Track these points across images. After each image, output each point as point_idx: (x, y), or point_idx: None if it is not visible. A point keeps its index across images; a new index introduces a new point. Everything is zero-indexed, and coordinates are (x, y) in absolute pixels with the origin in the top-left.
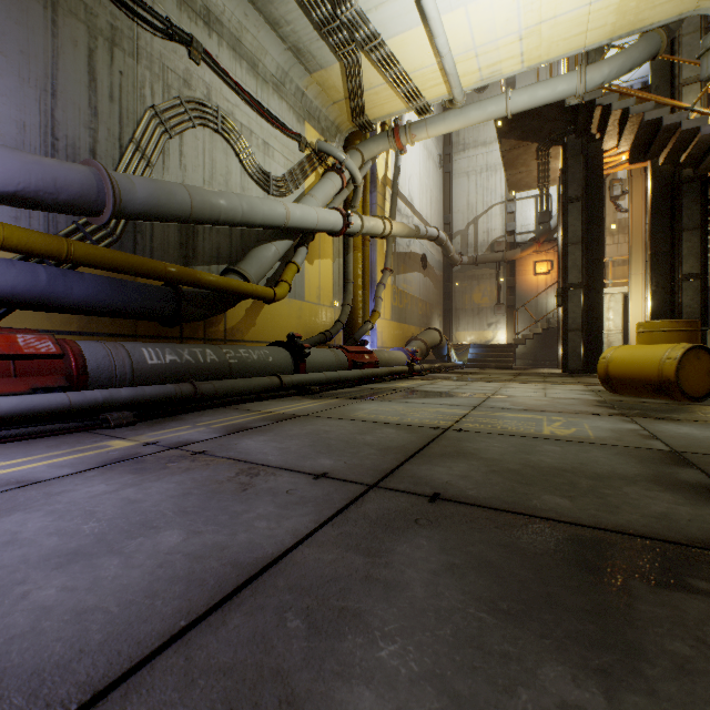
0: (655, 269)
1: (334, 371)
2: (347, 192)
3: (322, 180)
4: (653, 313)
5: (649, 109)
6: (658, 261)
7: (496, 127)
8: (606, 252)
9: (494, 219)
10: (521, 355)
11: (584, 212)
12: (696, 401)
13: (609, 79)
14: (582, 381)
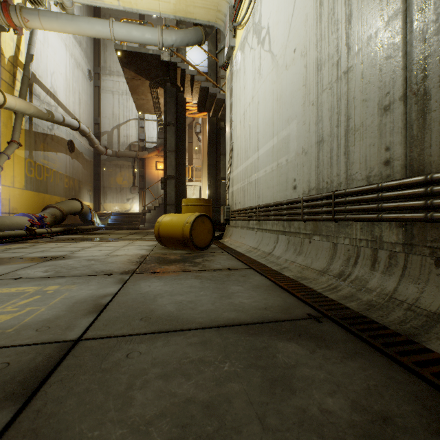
0: (210, 173)
1: None
2: None
3: None
4: (209, 197)
5: (203, 80)
6: (211, 169)
7: (118, 55)
8: (193, 162)
9: (131, 128)
10: (149, 220)
11: (176, 133)
12: (202, 250)
13: (176, 44)
14: None
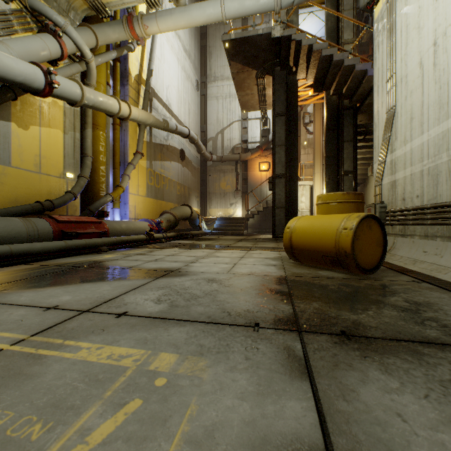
0: (328, 167)
1: (23, 243)
2: (80, 67)
3: (28, 35)
4: None
5: (325, 47)
6: (330, 161)
7: (225, 48)
8: (301, 159)
9: (234, 131)
10: (252, 225)
11: (286, 124)
12: (369, 273)
13: None
14: (281, 245)
